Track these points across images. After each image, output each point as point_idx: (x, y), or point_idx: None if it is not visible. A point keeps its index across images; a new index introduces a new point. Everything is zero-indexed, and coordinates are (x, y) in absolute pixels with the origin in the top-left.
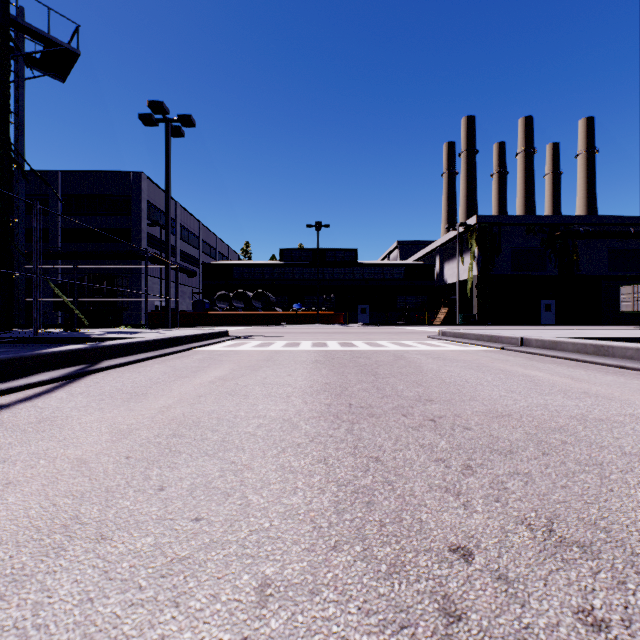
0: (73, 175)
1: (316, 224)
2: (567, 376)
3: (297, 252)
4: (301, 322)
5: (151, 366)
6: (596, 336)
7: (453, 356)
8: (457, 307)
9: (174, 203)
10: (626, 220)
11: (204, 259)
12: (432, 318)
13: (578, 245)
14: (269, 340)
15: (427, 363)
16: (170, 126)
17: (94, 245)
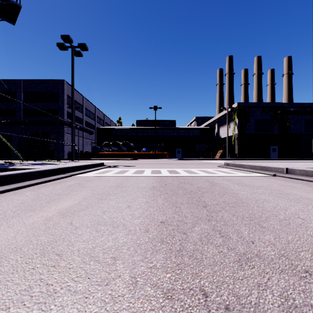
0: (29, 81)
1: (154, 107)
2: None
3: (145, 122)
4: (146, 157)
5: (22, 193)
6: None
7: (249, 182)
8: (227, 150)
9: (82, 97)
10: None
11: (98, 125)
12: (213, 155)
13: (289, 118)
14: (126, 168)
15: (238, 190)
16: (74, 50)
17: (40, 118)
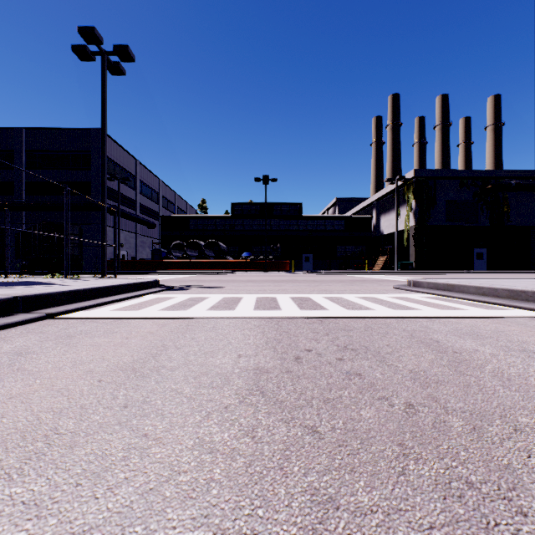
0: (36, 132)
1: (264, 178)
2: None
3: (247, 206)
4: (250, 269)
5: None
6: None
7: None
8: (395, 255)
9: (134, 161)
10: None
11: (164, 213)
12: (369, 266)
13: (508, 197)
14: (203, 293)
15: None
16: (107, 59)
17: (56, 197)
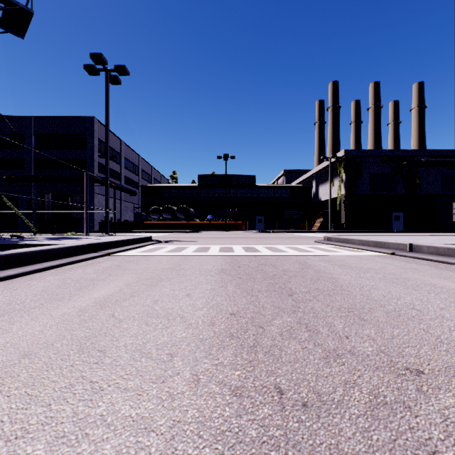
0: (43, 119)
1: (224, 156)
2: None
3: (210, 177)
4: (213, 229)
5: (42, 278)
6: None
7: (356, 263)
8: (329, 218)
9: (119, 141)
10: None
11: (142, 183)
12: (310, 226)
13: (420, 172)
14: (184, 244)
15: (338, 273)
16: (109, 75)
17: (59, 171)
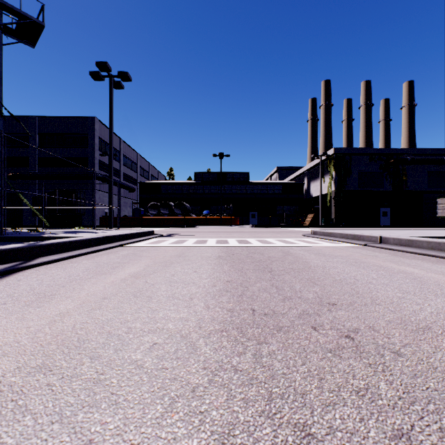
0: (46, 119)
1: (219, 154)
2: (441, 273)
3: (206, 174)
4: (209, 224)
5: (79, 262)
6: (438, 235)
7: (330, 252)
8: (320, 213)
9: (119, 139)
10: (440, 151)
11: (140, 179)
12: (302, 221)
13: (406, 169)
14: (184, 238)
15: (311, 259)
16: (112, 80)
17: (61, 169)
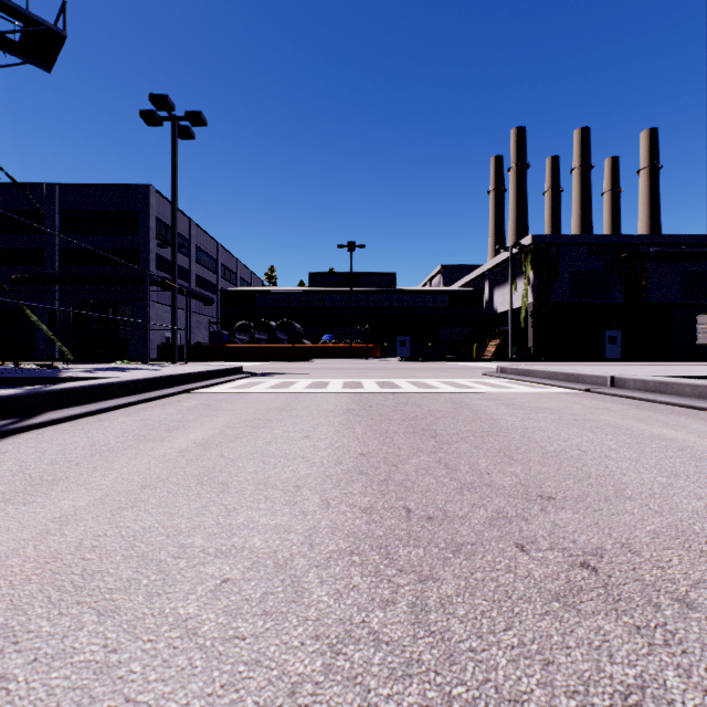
0: (72, 188)
1: (349, 244)
2: None
3: (328, 277)
4: (332, 356)
5: (114, 419)
6: (706, 374)
7: (531, 402)
8: (509, 339)
9: (188, 221)
10: (702, 240)
11: (223, 285)
12: (480, 351)
13: (647, 268)
14: (291, 378)
15: (502, 414)
16: (177, 125)
17: (96, 268)
